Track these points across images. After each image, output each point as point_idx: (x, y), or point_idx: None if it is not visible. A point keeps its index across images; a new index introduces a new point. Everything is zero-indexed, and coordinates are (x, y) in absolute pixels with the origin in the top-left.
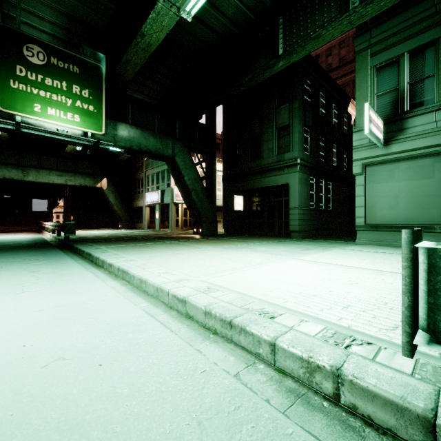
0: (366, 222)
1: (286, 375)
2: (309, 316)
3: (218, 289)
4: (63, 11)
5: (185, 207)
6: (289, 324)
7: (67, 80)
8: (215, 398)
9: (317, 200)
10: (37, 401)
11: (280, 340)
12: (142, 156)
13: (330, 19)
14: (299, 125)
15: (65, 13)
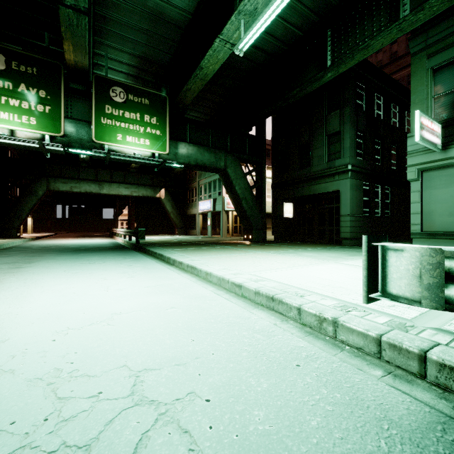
0: (422, 229)
1: (307, 326)
2: (329, 297)
3: (265, 280)
4: (137, 54)
5: (235, 214)
6: (313, 300)
7: (140, 112)
8: (261, 327)
9: (372, 207)
10: (170, 320)
11: (304, 306)
12: (198, 170)
13: (379, 28)
14: (350, 130)
15: (138, 56)
